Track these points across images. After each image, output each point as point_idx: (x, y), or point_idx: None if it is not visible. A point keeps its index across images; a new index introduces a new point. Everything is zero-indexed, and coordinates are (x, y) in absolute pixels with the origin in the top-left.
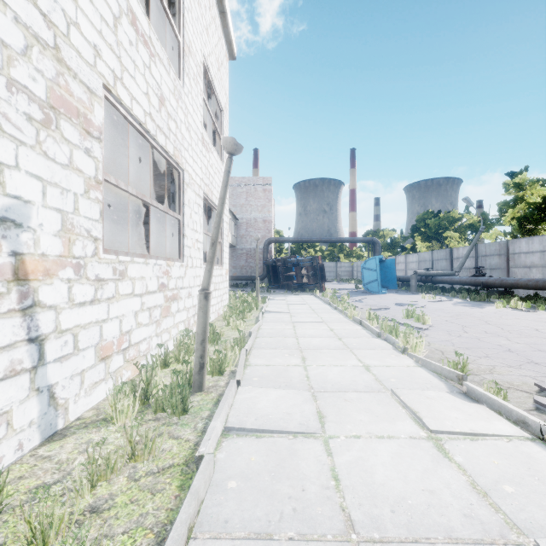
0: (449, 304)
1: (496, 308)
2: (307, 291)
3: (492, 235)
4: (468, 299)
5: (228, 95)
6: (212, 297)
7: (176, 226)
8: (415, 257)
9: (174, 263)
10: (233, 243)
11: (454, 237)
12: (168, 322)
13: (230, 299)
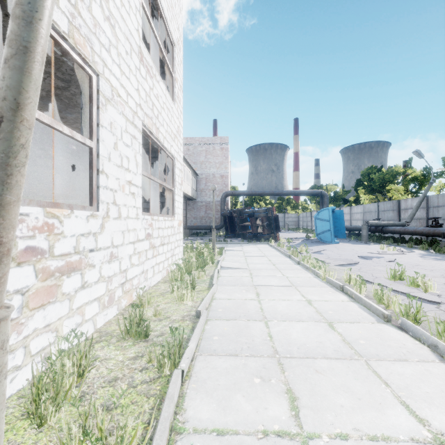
0: (418, 258)
1: None
2: (262, 240)
3: (437, 187)
4: (432, 251)
5: (181, 34)
6: (158, 253)
7: (85, 157)
8: (359, 208)
9: (71, 211)
10: (193, 196)
11: (397, 190)
12: (52, 312)
13: (185, 251)
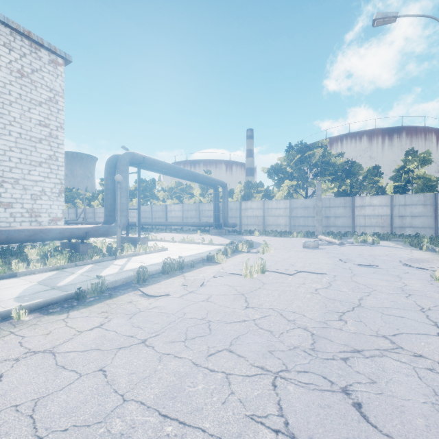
0: None
1: None
2: None
3: (96, 203)
4: None
5: None
6: None
7: None
8: None
9: None
10: None
11: (80, 202)
12: None
13: None
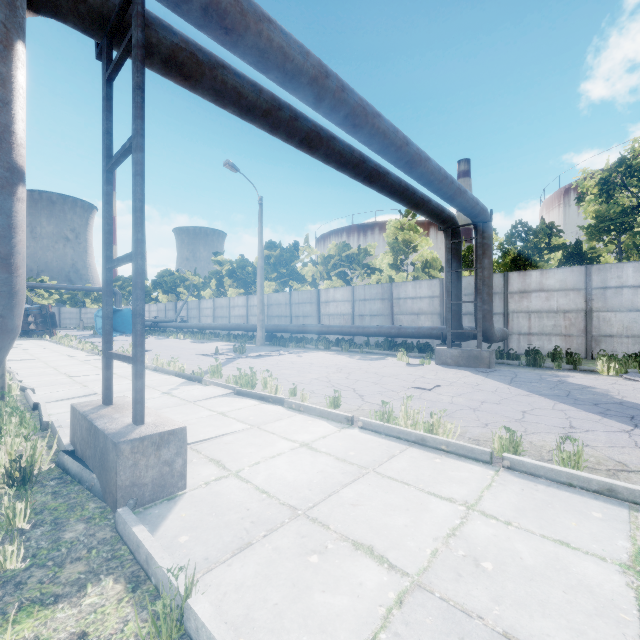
0: (148, 339)
1: (170, 339)
2: (35, 336)
3: (207, 293)
4: (167, 336)
5: None
6: None
7: None
8: (155, 307)
9: None
10: None
11: (185, 293)
12: None
13: None
